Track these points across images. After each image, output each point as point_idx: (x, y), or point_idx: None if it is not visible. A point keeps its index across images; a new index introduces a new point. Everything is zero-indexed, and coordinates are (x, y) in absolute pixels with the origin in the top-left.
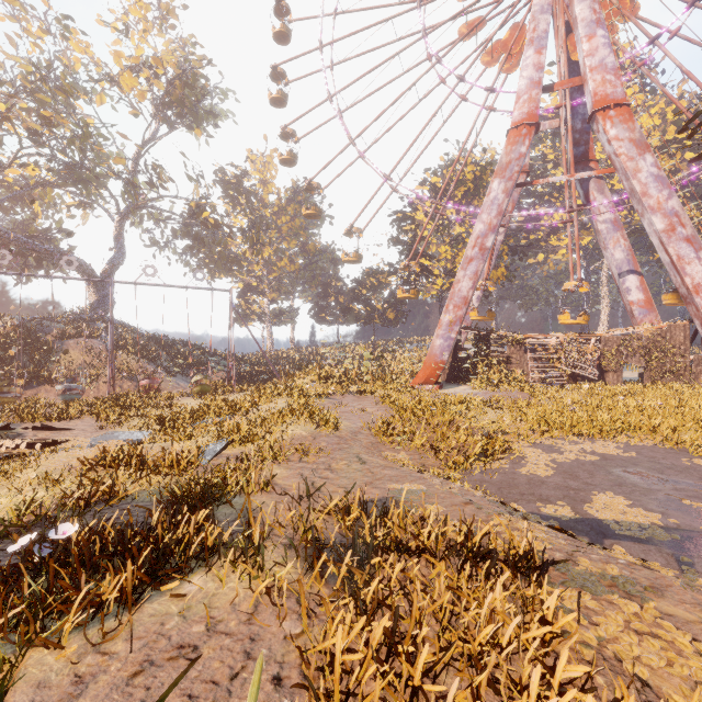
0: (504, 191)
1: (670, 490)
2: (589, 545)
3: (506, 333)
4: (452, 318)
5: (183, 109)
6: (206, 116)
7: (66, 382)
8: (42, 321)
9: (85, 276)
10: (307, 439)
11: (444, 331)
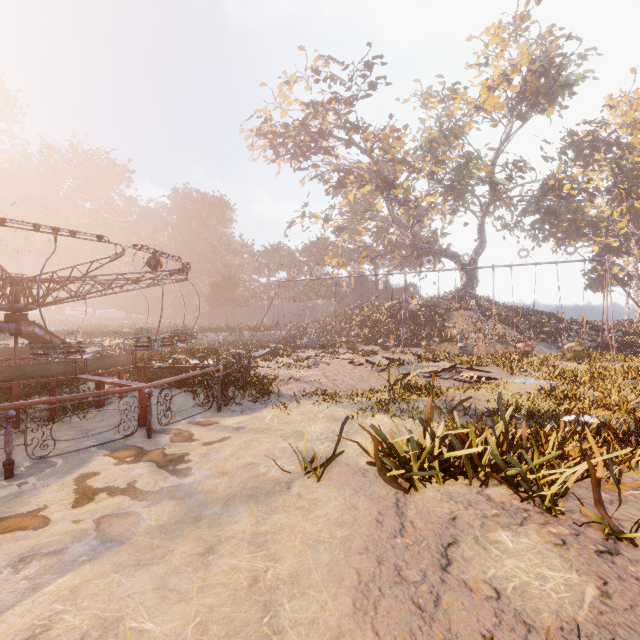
0: None
1: None
2: None
3: None
4: None
5: (537, 97)
6: (561, 91)
7: (460, 341)
8: (435, 300)
9: (458, 265)
10: None
11: None
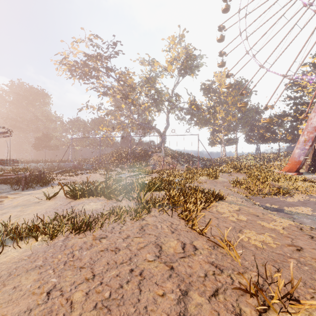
0: None
1: None
2: (253, 204)
3: None
4: (306, 138)
5: (186, 69)
6: (195, 68)
7: (153, 165)
8: (148, 148)
9: (158, 133)
10: (204, 180)
11: (300, 145)
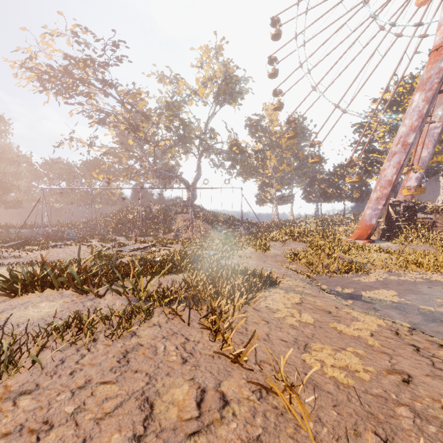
0: (424, 100)
1: (441, 296)
2: (319, 291)
3: (431, 204)
4: (378, 195)
5: (226, 95)
6: (237, 95)
7: (176, 232)
8: (170, 207)
9: (185, 186)
10: (248, 254)
11: (372, 204)
